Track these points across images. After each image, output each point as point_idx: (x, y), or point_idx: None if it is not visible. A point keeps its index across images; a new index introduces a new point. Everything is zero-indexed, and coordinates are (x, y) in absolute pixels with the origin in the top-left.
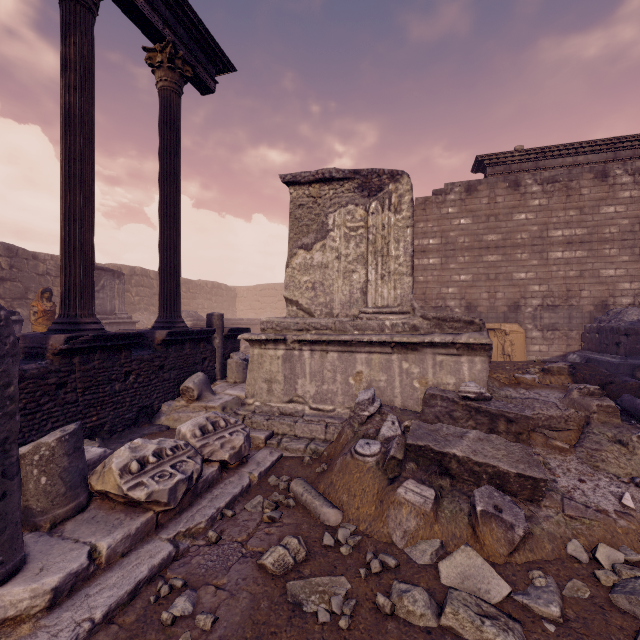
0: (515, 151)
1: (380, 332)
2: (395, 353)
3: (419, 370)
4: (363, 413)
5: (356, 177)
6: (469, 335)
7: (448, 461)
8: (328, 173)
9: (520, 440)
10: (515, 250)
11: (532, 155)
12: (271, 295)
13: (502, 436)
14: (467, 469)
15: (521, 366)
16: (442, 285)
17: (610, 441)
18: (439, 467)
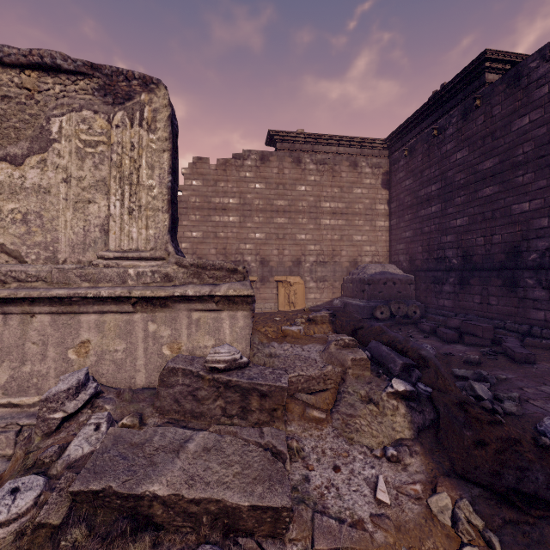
0: (298, 133)
1: (121, 284)
2: (139, 312)
3: (170, 332)
4: (53, 415)
5: (96, 75)
6: (229, 286)
7: (148, 505)
8: (49, 57)
9: (275, 418)
10: (298, 215)
11: (310, 139)
12: None
13: (255, 415)
14: (179, 512)
15: (291, 316)
16: (241, 241)
17: (363, 401)
18: (133, 519)
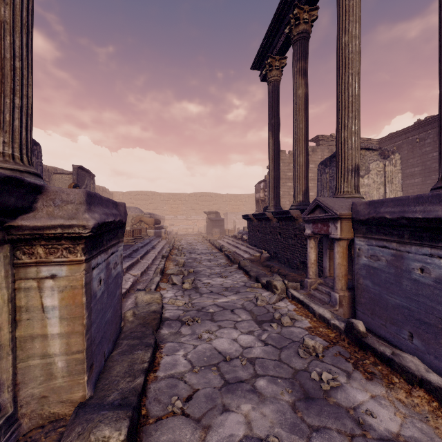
0: (333, 136)
1: None
2: None
3: None
4: None
5: (379, 150)
6: None
7: None
8: (371, 146)
9: None
10: None
11: None
12: (144, 199)
13: None
14: None
15: None
16: None
17: None
18: None
